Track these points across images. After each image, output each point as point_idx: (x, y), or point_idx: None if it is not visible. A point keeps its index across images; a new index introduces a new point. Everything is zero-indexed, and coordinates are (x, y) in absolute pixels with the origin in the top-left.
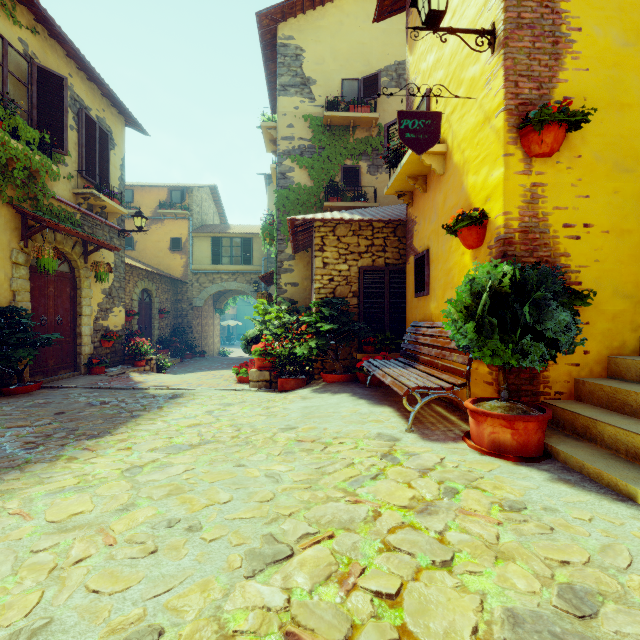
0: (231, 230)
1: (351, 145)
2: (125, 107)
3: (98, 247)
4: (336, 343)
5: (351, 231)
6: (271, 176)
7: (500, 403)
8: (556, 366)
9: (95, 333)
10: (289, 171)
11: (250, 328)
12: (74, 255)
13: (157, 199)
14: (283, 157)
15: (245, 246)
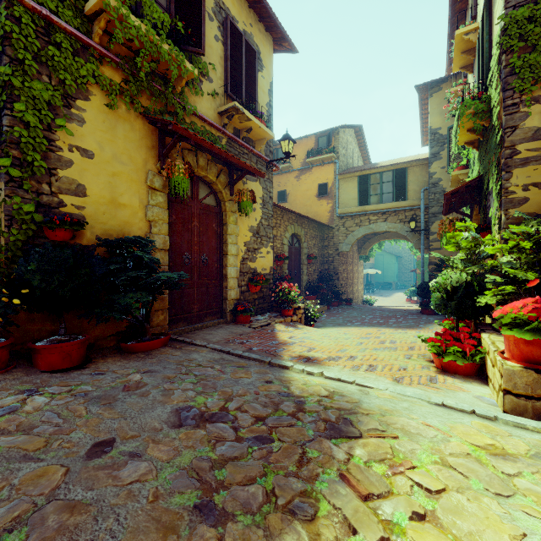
0: (380, 164)
1: None
2: (271, 12)
3: (242, 174)
4: None
5: None
6: (434, 84)
7: None
8: None
9: (242, 276)
10: None
11: (388, 277)
12: (218, 185)
13: (305, 150)
14: None
15: (397, 179)
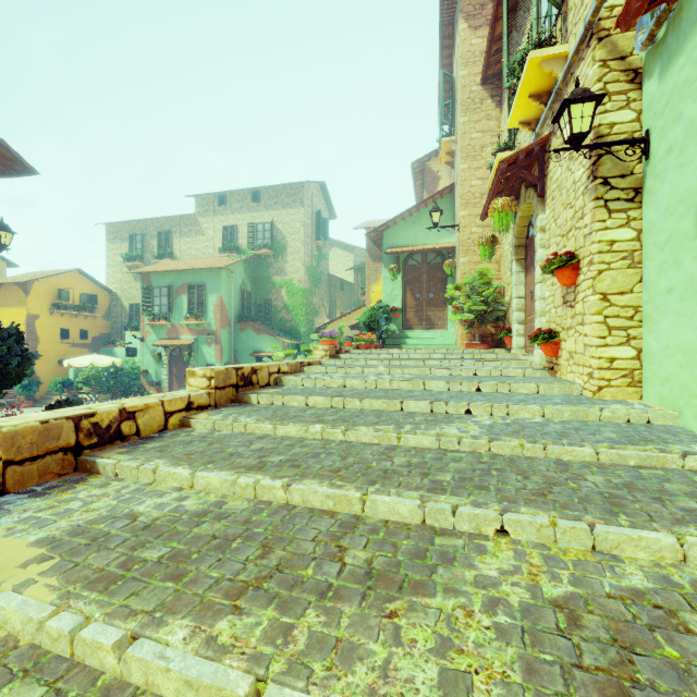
0: None
1: None
2: None
3: None
4: None
5: None
6: None
7: (27, 401)
8: (37, 394)
9: None
10: None
11: None
12: None
13: None
14: None
15: None
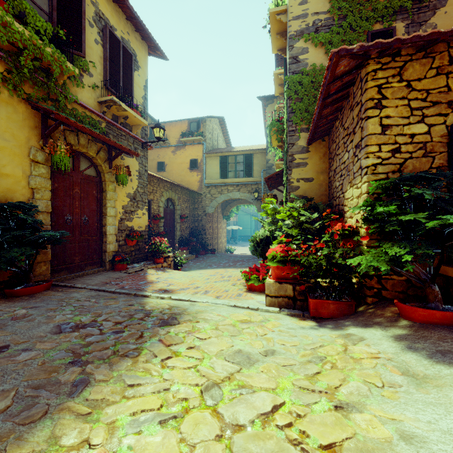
0: (235, 149)
1: (382, 4)
2: (145, 28)
3: (119, 152)
4: (442, 252)
5: (433, 69)
6: (269, 98)
7: None
8: None
9: (120, 232)
10: (301, 53)
11: (247, 231)
12: (98, 160)
13: (180, 131)
14: (294, 39)
15: (247, 161)
